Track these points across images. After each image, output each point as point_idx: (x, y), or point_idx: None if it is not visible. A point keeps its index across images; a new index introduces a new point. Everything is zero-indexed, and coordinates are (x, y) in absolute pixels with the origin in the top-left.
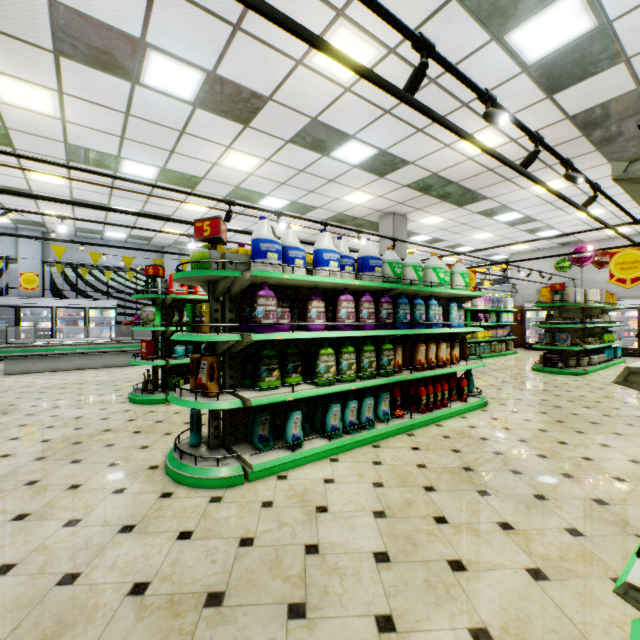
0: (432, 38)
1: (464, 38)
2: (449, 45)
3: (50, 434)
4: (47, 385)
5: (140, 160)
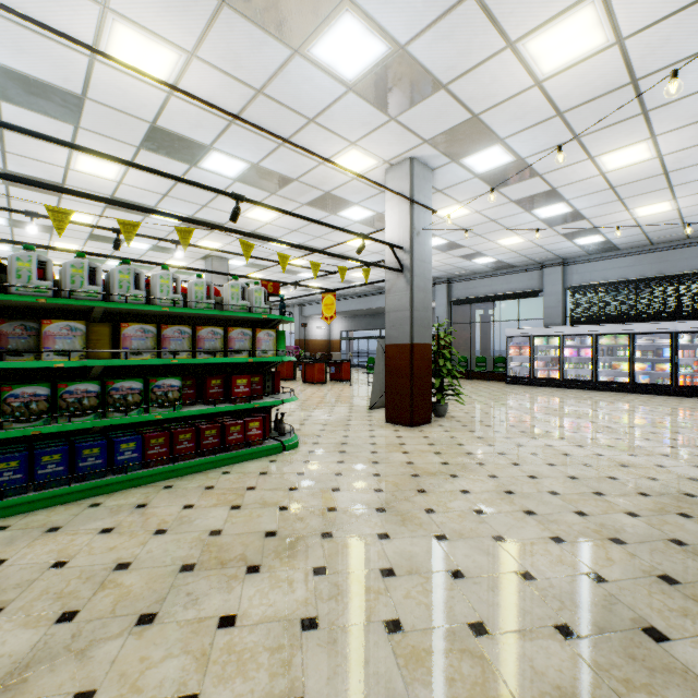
0: (49, 172)
1: (27, 170)
2: (31, 168)
3: (295, 417)
4: (487, 457)
5: (325, 77)
